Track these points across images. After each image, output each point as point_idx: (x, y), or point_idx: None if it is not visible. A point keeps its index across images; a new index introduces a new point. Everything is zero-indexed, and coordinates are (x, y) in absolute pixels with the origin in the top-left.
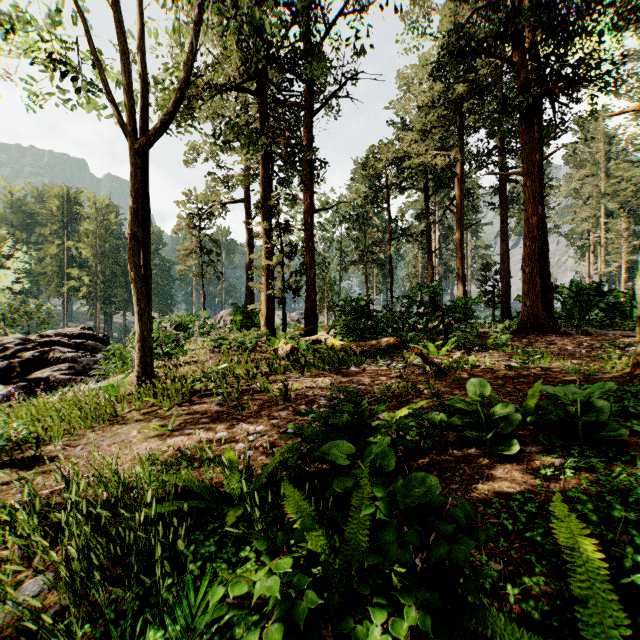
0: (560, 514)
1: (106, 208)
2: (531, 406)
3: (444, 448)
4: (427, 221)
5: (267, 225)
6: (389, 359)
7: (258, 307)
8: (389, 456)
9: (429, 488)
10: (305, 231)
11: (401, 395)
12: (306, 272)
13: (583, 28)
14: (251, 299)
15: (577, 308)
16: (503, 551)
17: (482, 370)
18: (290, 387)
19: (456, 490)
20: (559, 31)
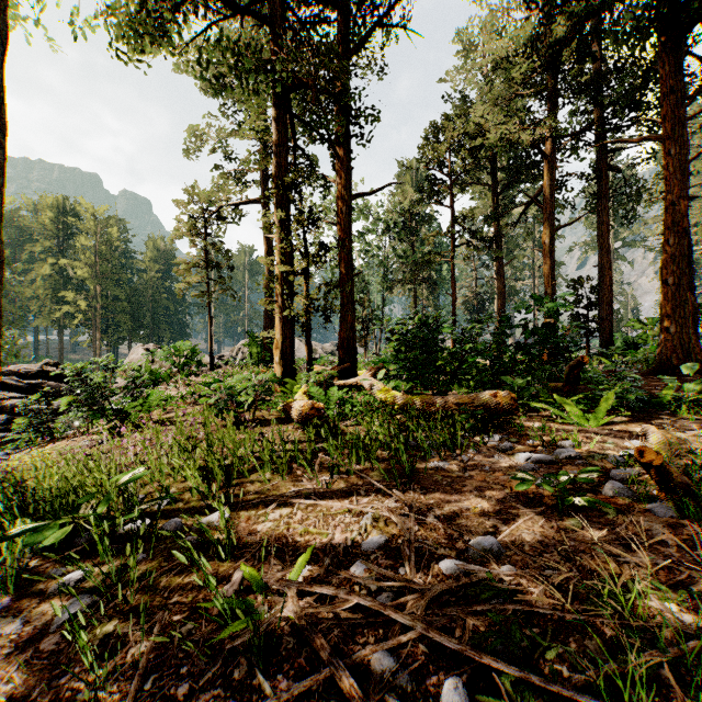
0: None
1: (107, 220)
2: None
3: None
4: (497, 225)
5: (283, 215)
6: (499, 434)
7: (272, 336)
8: None
9: None
10: (339, 225)
11: None
12: (340, 284)
13: None
14: (271, 326)
15: None
16: None
17: None
18: (294, 536)
19: None
20: None
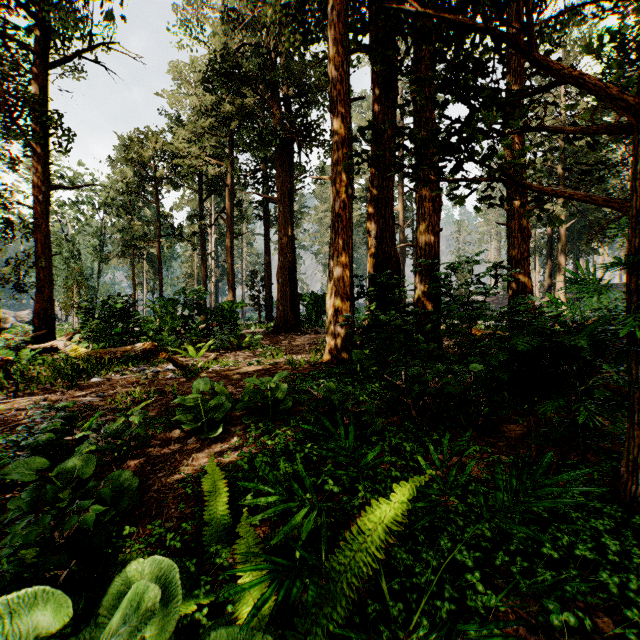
0: (212, 470)
1: None
2: (247, 395)
3: (167, 444)
4: (201, 223)
5: None
6: (144, 365)
7: None
8: (88, 463)
9: (122, 481)
10: (35, 209)
11: (142, 401)
12: (36, 262)
13: (316, 100)
14: None
15: (315, 312)
16: (180, 512)
17: (229, 368)
18: None
19: (162, 477)
20: (302, 94)
